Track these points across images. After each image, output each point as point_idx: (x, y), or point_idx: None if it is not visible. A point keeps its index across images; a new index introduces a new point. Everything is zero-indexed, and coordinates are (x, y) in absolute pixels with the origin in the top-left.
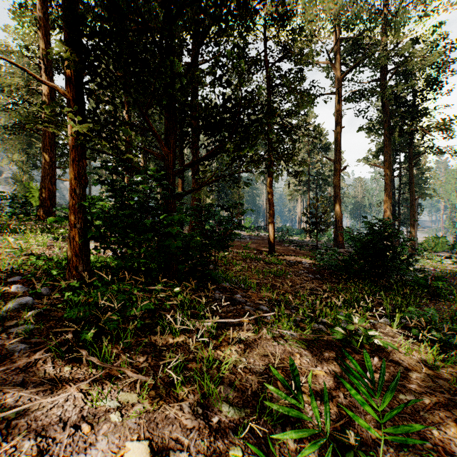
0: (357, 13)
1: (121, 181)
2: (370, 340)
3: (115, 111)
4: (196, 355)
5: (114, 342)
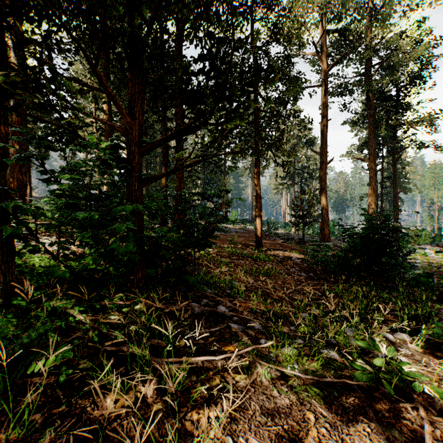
0: (345, 3)
1: None
2: (417, 389)
3: (48, 57)
4: (148, 442)
5: (2, 424)
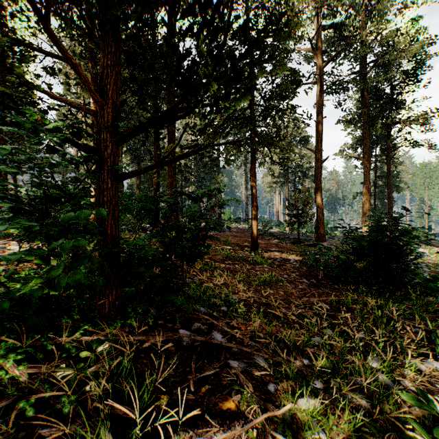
0: None
1: (47, 157)
2: None
3: None
4: None
5: None
